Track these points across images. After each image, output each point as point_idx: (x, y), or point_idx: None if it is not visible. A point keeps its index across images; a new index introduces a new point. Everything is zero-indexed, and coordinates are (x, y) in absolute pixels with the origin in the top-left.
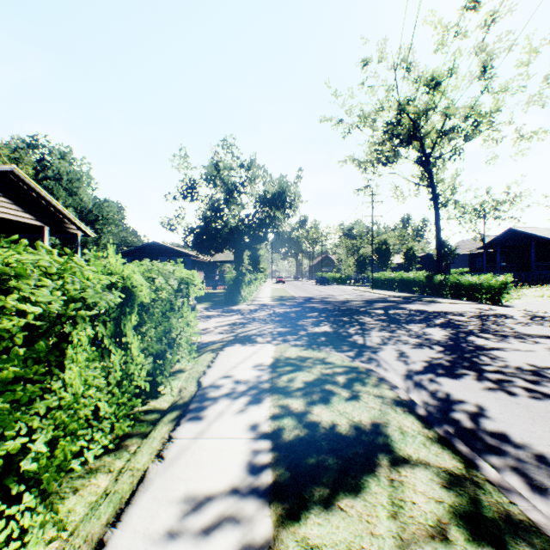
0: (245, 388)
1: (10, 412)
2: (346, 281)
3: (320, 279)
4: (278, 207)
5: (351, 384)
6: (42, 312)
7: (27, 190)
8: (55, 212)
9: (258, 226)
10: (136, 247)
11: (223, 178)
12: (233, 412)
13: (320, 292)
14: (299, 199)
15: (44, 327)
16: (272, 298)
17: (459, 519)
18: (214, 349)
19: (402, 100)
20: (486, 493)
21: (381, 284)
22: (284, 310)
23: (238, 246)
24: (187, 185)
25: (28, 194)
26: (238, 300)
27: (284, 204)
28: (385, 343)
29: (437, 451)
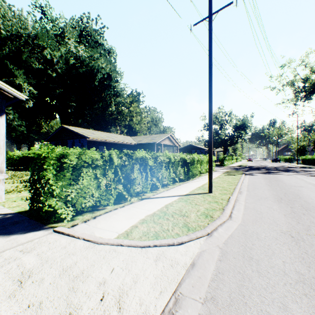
0: (222, 171)
1: (207, 164)
2: (291, 160)
3: (274, 159)
4: (242, 129)
5: (238, 172)
6: (206, 159)
7: (171, 137)
8: (174, 141)
9: (233, 137)
10: (183, 147)
11: (218, 121)
12: (220, 172)
13: (264, 165)
14: (251, 126)
15: (206, 160)
16: (237, 165)
17: (236, 174)
18: (217, 170)
19: (306, 76)
20: (241, 174)
21: (305, 161)
22: (237, 167)
23: (224, 146)
24: (205, 126)
25: (171, 138)
26: (223, 165)
27: (244, 128)
28: (255, 171)
29: (240, 173)
